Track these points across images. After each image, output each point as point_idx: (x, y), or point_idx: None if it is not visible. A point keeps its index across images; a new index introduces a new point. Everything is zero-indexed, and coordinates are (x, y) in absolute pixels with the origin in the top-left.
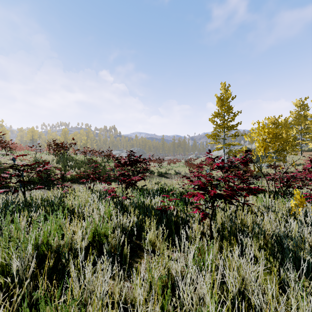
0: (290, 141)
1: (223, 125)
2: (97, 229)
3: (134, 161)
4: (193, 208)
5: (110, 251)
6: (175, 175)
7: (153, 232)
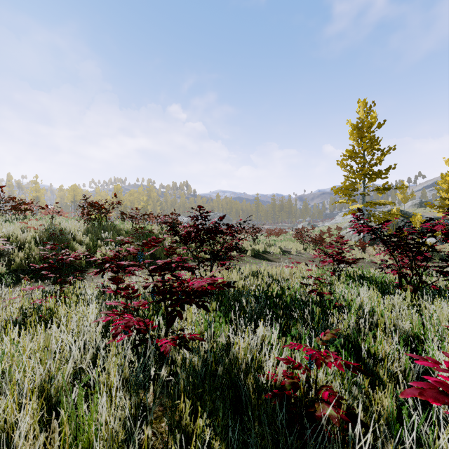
0: None
1: (363, 171)
2: None
3: (208, 230)
4: None
5: None
6: (282, 256)
7: None
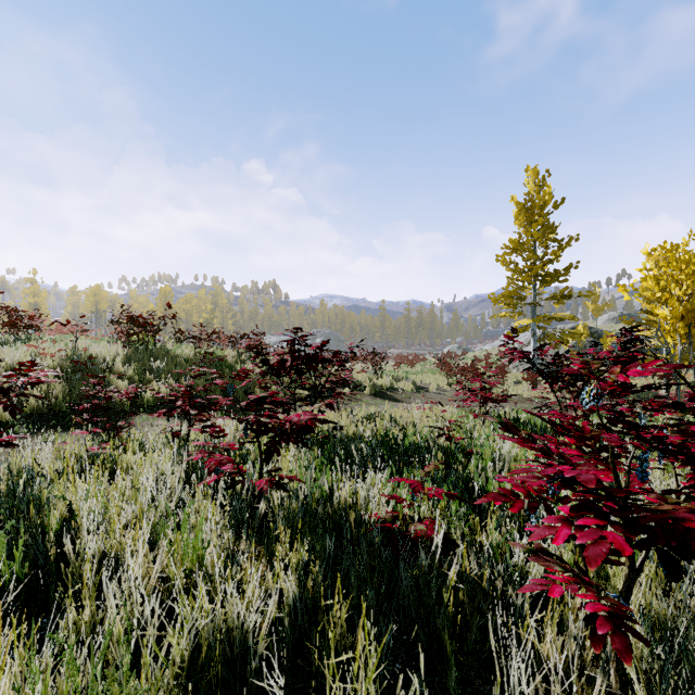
0: None
1: (533, 271)
2: None
3: (307, 358)
4: (533, 559)
5: None
6: (415, 394)
7: None
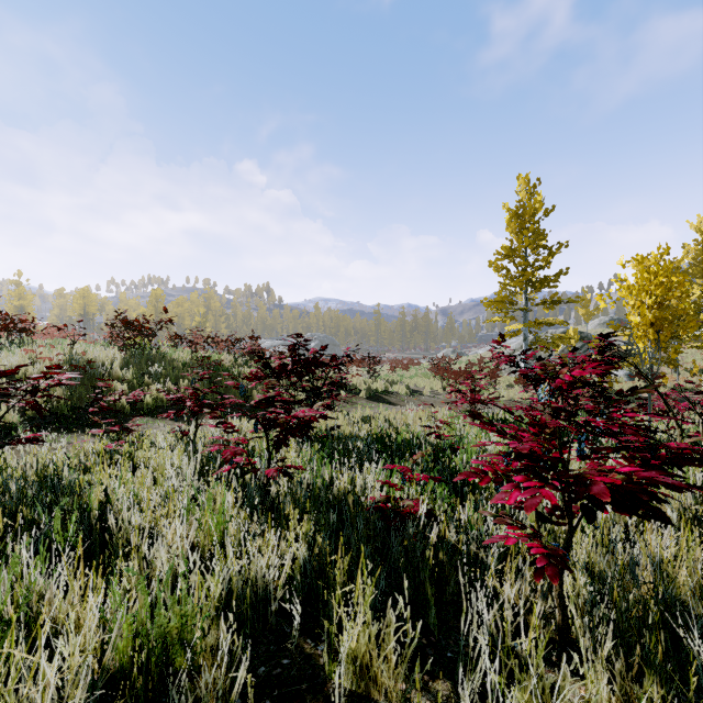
0: (688, 314)
1: (524, 277)
2: (146, 626)
3: (307, 362)
4: (497, 522)
5: (200, 701)
6: (410, 398)
7: (362, 625)
